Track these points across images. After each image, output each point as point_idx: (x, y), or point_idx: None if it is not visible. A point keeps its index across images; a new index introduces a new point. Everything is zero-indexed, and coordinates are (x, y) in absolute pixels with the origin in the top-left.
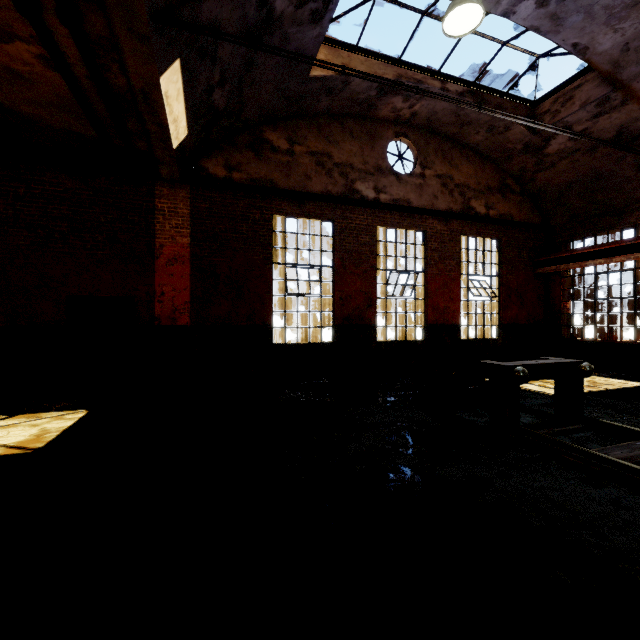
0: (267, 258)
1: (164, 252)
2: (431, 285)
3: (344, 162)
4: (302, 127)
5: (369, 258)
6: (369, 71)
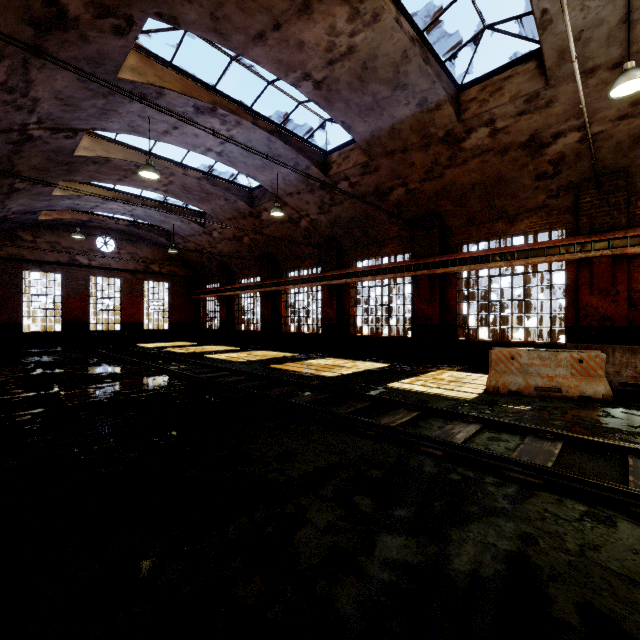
0: (19, 291)
1: None
2: (125, 304)
3: (69, 246)
4: (42, 230)
5: (85, 291)
6: (73, 217)
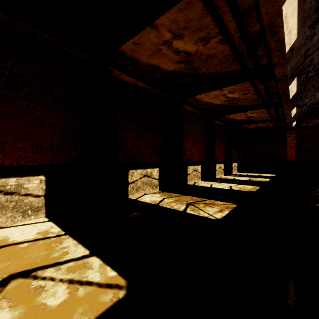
0: None
1: (288, 145)
2: None
3: None
4: None
5: None
6: None
